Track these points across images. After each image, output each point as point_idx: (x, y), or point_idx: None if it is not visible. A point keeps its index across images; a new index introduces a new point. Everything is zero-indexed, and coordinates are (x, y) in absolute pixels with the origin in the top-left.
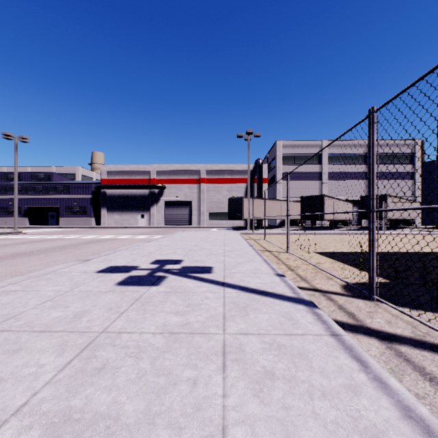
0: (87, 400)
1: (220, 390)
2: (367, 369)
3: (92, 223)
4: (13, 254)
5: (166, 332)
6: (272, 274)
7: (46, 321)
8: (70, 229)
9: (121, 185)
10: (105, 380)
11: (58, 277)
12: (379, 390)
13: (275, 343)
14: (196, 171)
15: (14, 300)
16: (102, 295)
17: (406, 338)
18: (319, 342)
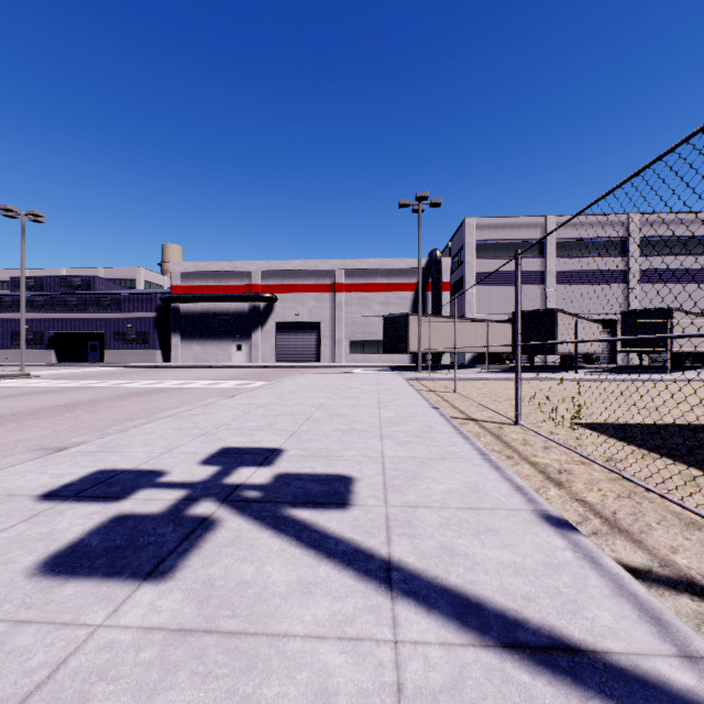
0: None
1: None
2: None
3: (156, 359)
4: None
5: None
6: (527, 514)
7: None
8: (117, 369)
9: (204, 296)
10: None
11: None
12: None
13: None
14: (329, 271)
15: None
16: None
17: None
18: None
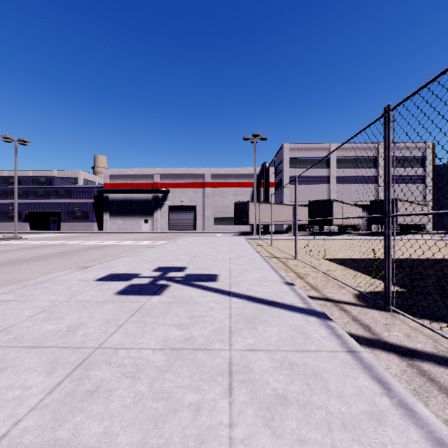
0: (75, 431)
1: (226, 418)
2: (390, 392)
3: (94, 228)
4: (11, 261)
5: (167, 348)
6: (280, 282)
7: (38, 336)
8: (72, 234)
9: (124, 189)
10: (97, 405)
11: (55, 286)
12: (406, 418)
13: (286, 361)
14: (201, 175)
15: (5, 311)
16: (100, 305)
17: (428, 354)
18: (335, 360)
